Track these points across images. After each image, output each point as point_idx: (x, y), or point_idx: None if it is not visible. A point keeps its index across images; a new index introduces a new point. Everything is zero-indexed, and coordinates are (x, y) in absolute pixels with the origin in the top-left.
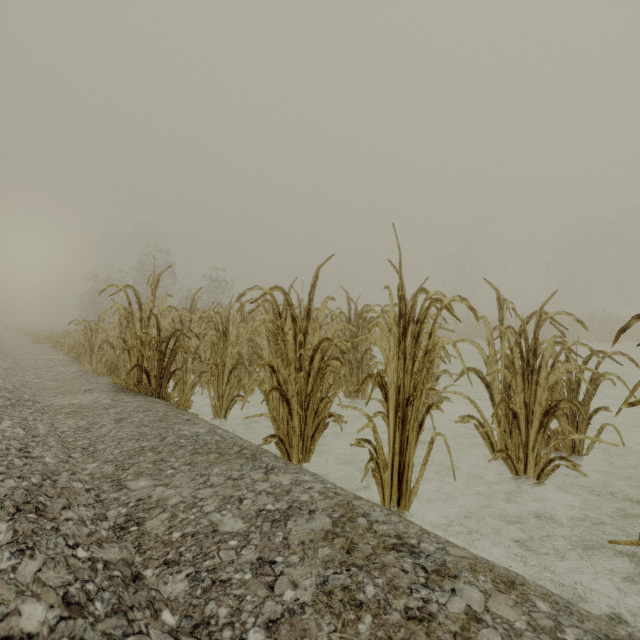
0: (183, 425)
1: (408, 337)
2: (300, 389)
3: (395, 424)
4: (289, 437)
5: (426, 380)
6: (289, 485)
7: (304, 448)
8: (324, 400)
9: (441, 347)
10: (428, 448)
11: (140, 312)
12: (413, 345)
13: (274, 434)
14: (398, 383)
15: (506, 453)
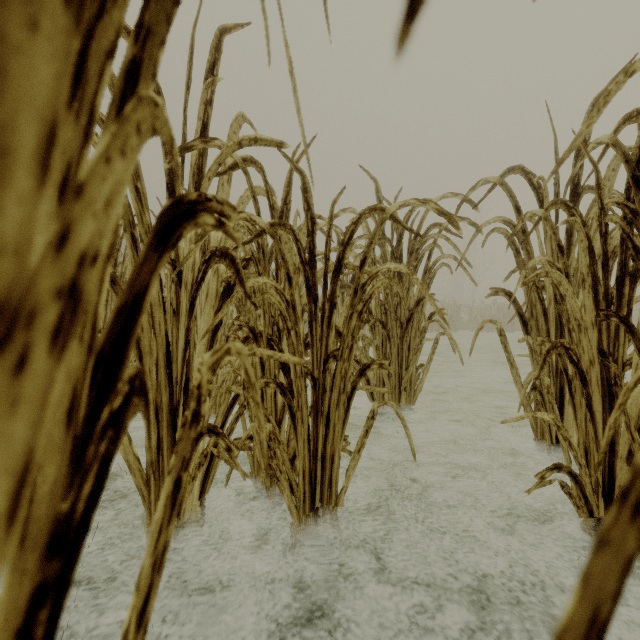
0: None
1: None
2: None
3: None
4: None
5: None
6: None
7: None
8: None
9: None
10: None
11: None
12: None
13: None
14: None
15: None
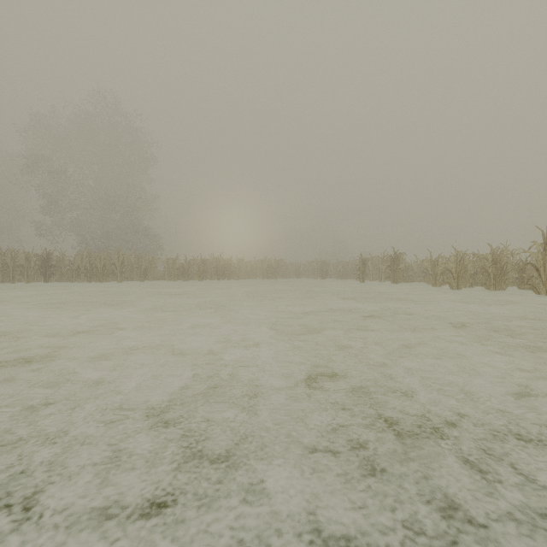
0: None
1: None
2: None
3: None
4: None
5: None
6: None
7: None
8: None
9: None
10: None
11: None
12: None
13: None
14: None
15: None
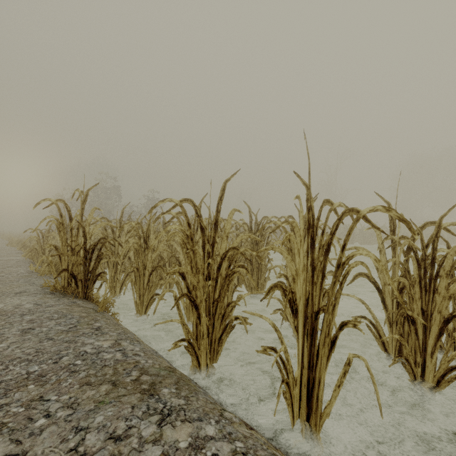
0: (89, 337)
1: (305, 245)
2: (208, 295)
3: (303, 337)
4: (198, 340)
5: (339, 295)
6: (187, 451)
7: (212, 350)
8: (231, 304)
9: (358, 261)
10: (343, 369)
11: (70, 223)
12: (319, 256)
13: (183, 338)
14: (306, 295)
15: (405, 358)
